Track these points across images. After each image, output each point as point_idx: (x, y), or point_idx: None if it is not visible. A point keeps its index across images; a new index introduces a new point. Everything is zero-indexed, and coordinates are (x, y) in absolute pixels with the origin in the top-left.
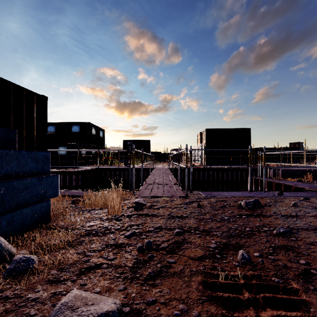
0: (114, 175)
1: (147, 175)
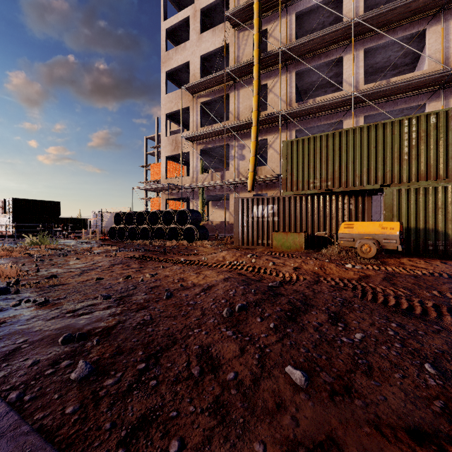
0: None
1: None
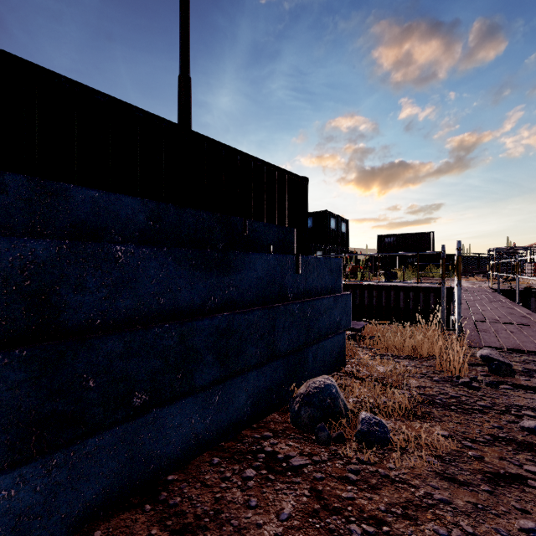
0: (369, 296)
1: (436, 301)
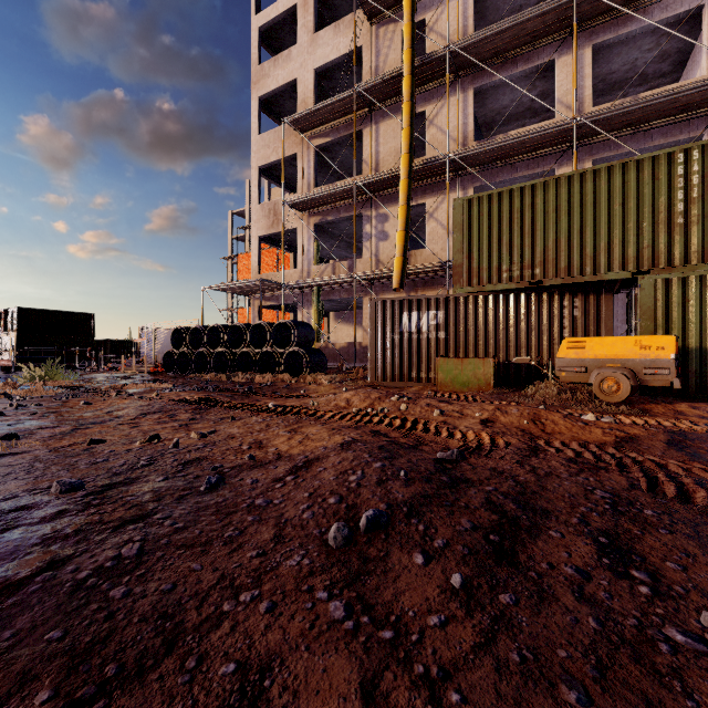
0: None
1: None
